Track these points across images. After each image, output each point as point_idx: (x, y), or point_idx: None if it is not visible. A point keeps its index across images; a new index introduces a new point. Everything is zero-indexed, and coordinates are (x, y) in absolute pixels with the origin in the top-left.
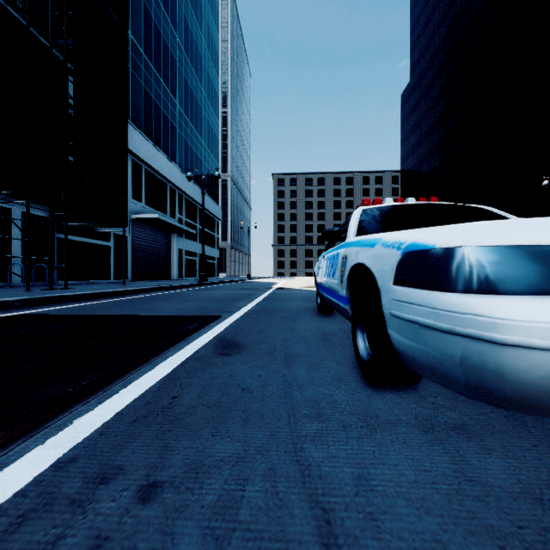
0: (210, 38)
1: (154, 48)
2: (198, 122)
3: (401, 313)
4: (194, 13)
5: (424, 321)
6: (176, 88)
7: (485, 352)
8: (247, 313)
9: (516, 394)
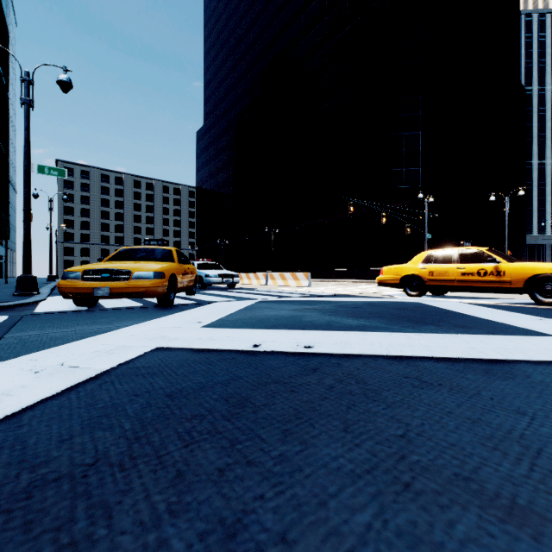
0: None
1: None
2: None
3: (205, 279)
4: None
5: (207, 280)
6: None
7: (210, 281)
8: None
9: (212, 283)
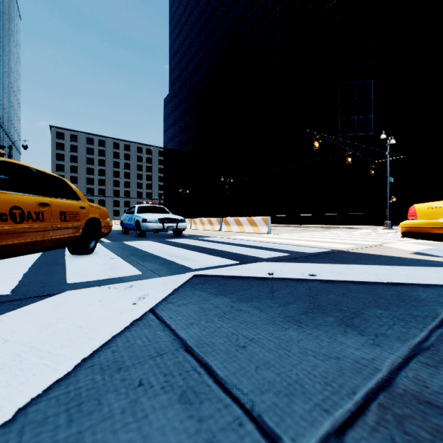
0: None
1: None
2: None
3: (142, 225)
4: None
5: (144, 226)
6: None
7: (148, 227)
8: None
9: (150, 230)
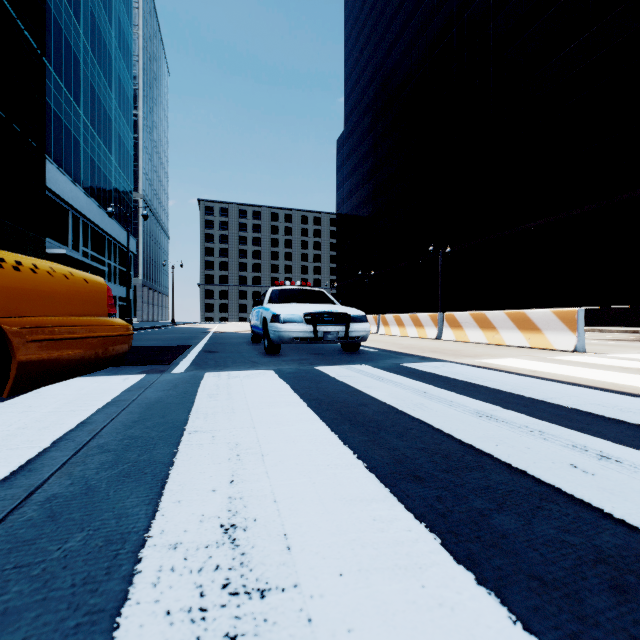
0: (121, 33)
1: (53, 47)
2: (107, 135)
3: (271, 329)
4: (102, 4)
5: (274, 330)
6: (80, 94)
7: (281, 334)
8: (206, 344)
9: (285, 340)
